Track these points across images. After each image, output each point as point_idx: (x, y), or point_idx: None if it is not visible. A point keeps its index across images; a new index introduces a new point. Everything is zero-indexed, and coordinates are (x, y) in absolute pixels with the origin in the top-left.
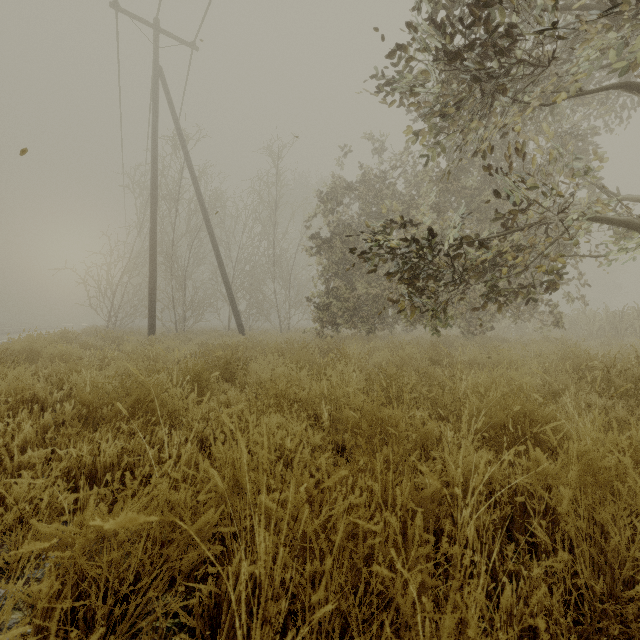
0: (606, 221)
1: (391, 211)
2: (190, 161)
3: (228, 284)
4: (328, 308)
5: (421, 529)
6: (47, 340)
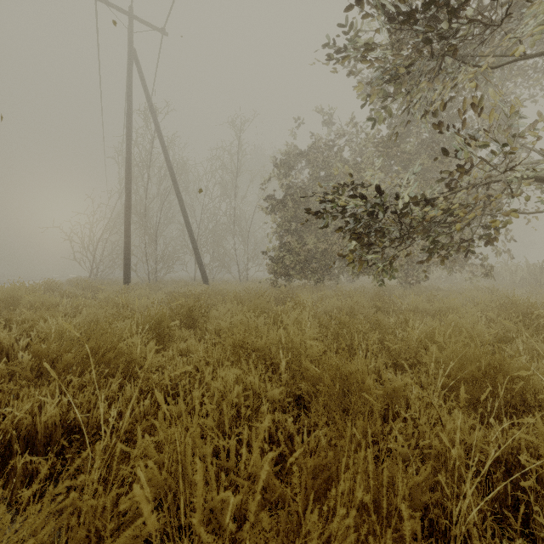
0: (542, 178)
1: (337, 175)
2: (160, 132)
3: (194, 240)
4: (282, 261)
5: (418, 537)
6: (28, 289)
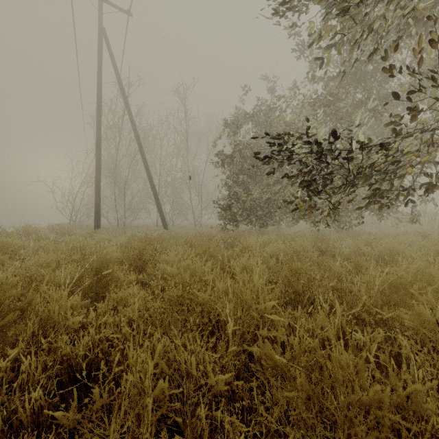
0: None
1: None
2: (126, 99)
3: (155, 191)
4: (230, 208)
5: None
6: None
